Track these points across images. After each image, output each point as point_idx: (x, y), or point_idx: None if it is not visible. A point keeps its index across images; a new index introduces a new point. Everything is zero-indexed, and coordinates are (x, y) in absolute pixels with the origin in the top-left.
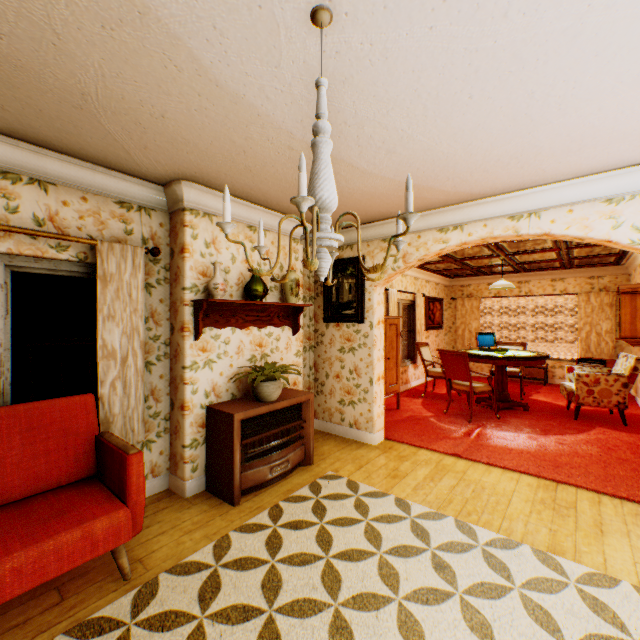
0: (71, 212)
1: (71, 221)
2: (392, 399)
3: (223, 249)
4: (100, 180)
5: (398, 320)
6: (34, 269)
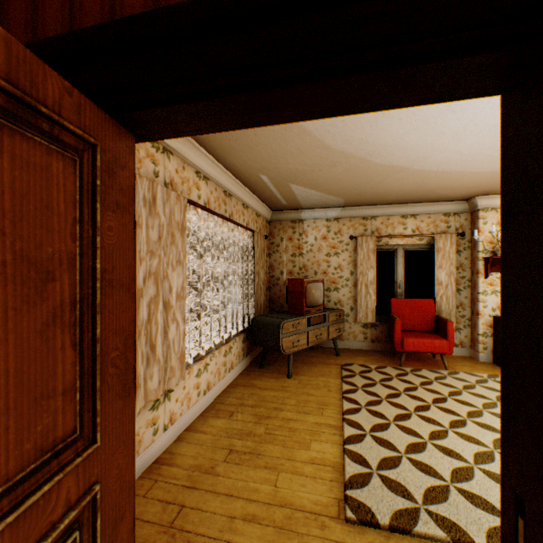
0: (423, 224)
1: (423, 228)
2: None
3: None
4: (435, 208)
5: None
6: (410, 249)
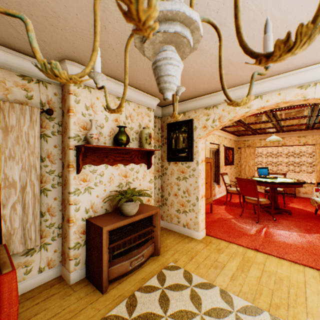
0: None
1: None
2: (207, 206)
3: (99, 111)
4: (3, 57)
5: (211, 160)
6: None
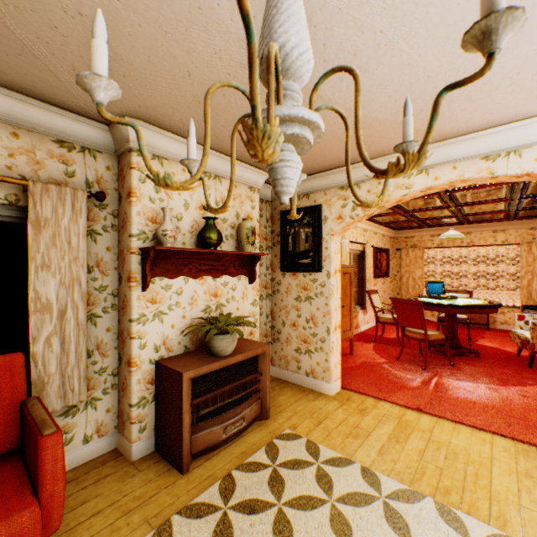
0: None
1: None
2: (344, 343)
3: (175, 194)
4: (33, 114)
5: (351, 269)
6: None
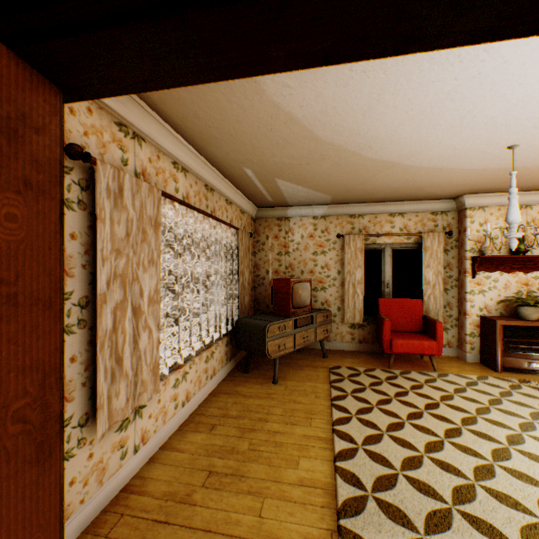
0: (411, 223)
1: (411, 227)
2: None
3: (492, 225)
4: (422, 206)
5: None
6: (398, 248)
